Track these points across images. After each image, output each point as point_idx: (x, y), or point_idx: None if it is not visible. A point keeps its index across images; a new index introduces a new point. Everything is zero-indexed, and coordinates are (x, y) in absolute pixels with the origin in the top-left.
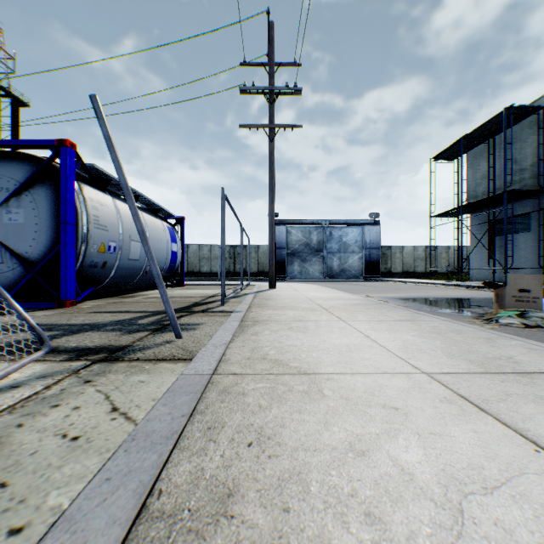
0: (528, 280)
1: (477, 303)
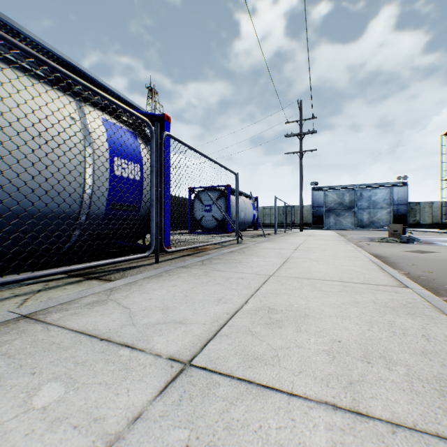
0: (397, 226)
1: None
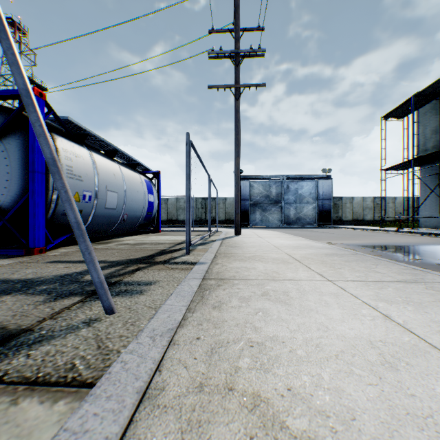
0: None
1: None
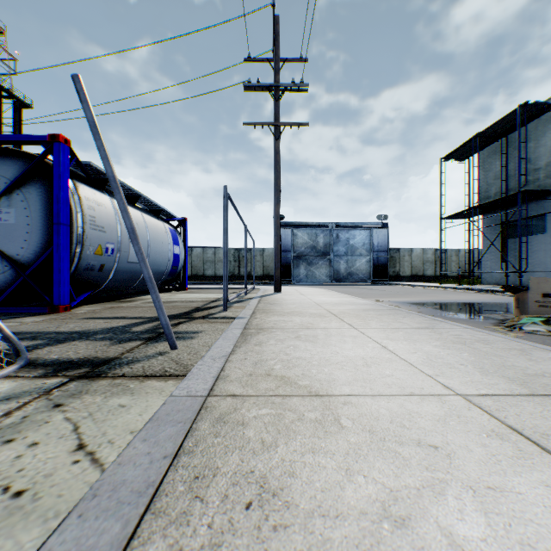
0: None
1: (494, 308)
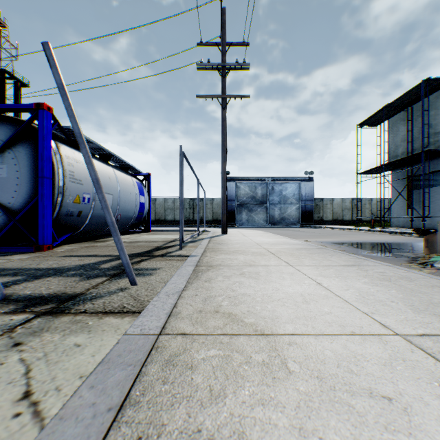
0: None
1: (404, 248)
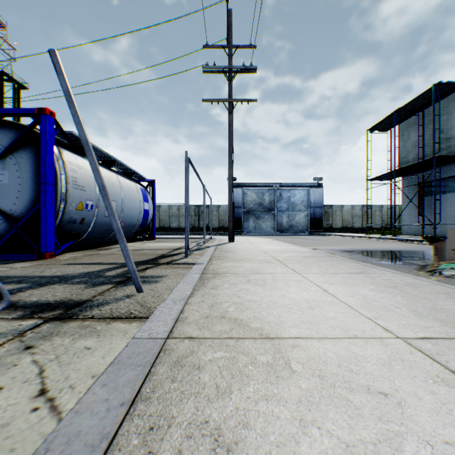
0: None
1: (414, 255)
